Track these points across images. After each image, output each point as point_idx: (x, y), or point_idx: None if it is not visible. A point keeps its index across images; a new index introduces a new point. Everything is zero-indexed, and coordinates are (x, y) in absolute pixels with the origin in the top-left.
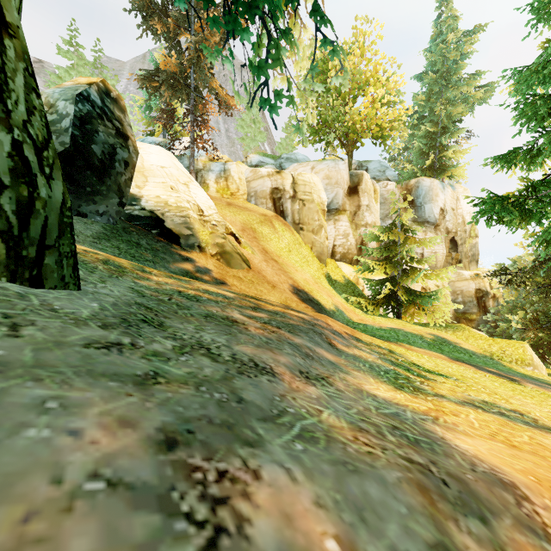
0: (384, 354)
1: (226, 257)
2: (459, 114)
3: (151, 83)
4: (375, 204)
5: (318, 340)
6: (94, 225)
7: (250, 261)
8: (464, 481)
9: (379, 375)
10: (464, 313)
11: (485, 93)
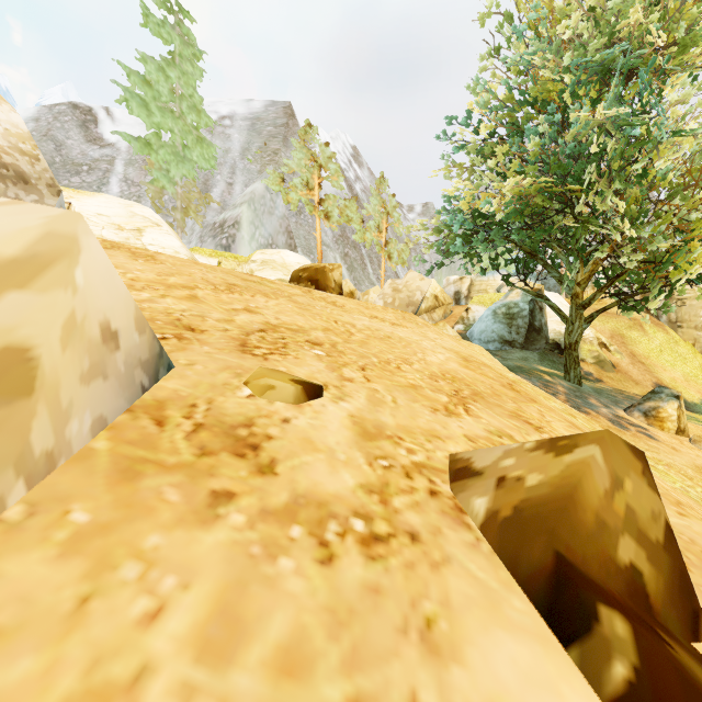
0: None
1: (601, 364)
2: None
3: None
4: None
5: None
6: (534, 353)
7: (618, 365)
8: None
9: None
10: None
11: None
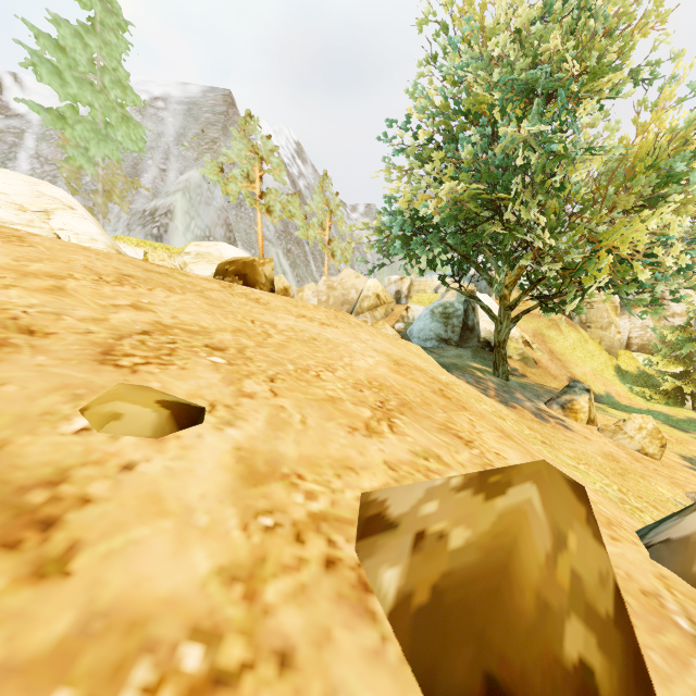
0: None
1: (525, 361)
2: None
3: None
4: (689, 291)
5: None
6: (467, 351)
7: (539, 361)
8: None
9: None
10: None
11: None
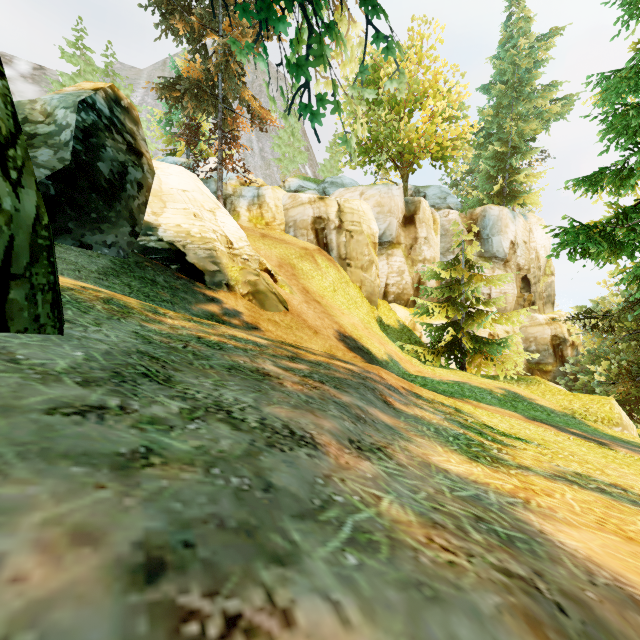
0: (450, 413)
1: (260, 298)
2: (532, 131)
3: (171, 92)
4: (435, 236)
5: (370, 397)
6: (100, 258)
7: (288, 302)
8: (586, 604)
9: (447, 442)
10: (538, 364)
11: (562, 107)
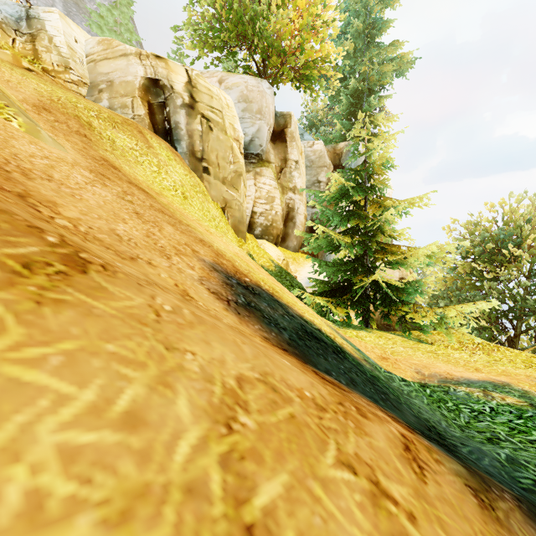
0: None
1: None
2: (388, 73)
3: None
4: (302, 165)
5: None
6: None
7: None
8: None
9: None
10: None
11: (404, 63)
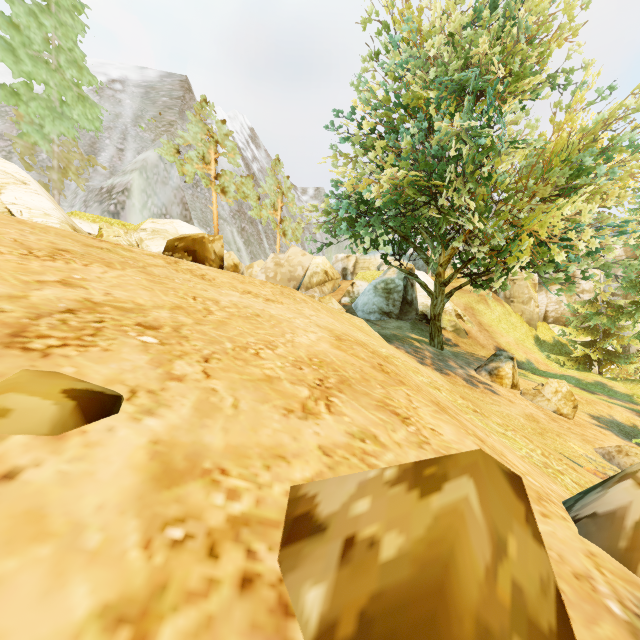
0: None
1: (457, 332)
2: None
3: None
4: (596, 270)
5: None
6: (407, 323)
7: (470, 332)
8: None
9: None
10: None
11: None
